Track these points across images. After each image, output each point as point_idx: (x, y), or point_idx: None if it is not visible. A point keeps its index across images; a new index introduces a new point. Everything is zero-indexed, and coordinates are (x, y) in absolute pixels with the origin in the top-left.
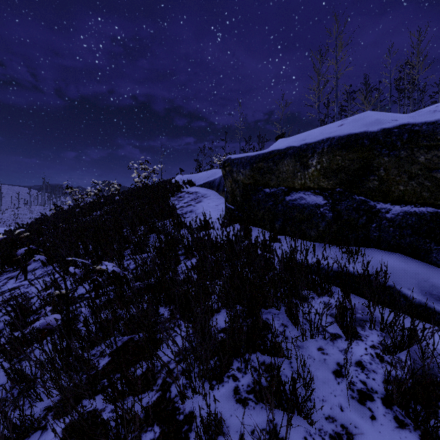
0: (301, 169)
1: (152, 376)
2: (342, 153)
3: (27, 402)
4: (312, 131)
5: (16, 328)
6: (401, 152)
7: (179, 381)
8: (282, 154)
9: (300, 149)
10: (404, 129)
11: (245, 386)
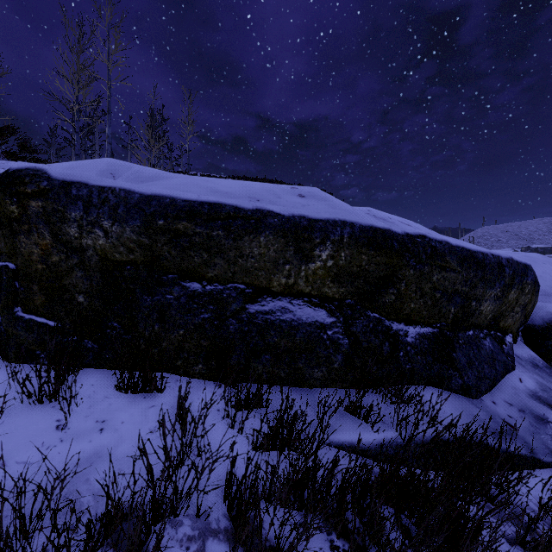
0: (295, 260)
1: None
2: (369, 252)
3: None
4: (248, 185)
5: None
6: (425, 268)
7: None
8: (253, 220)
9: (297, 224)
10: (426, 241)
11: None
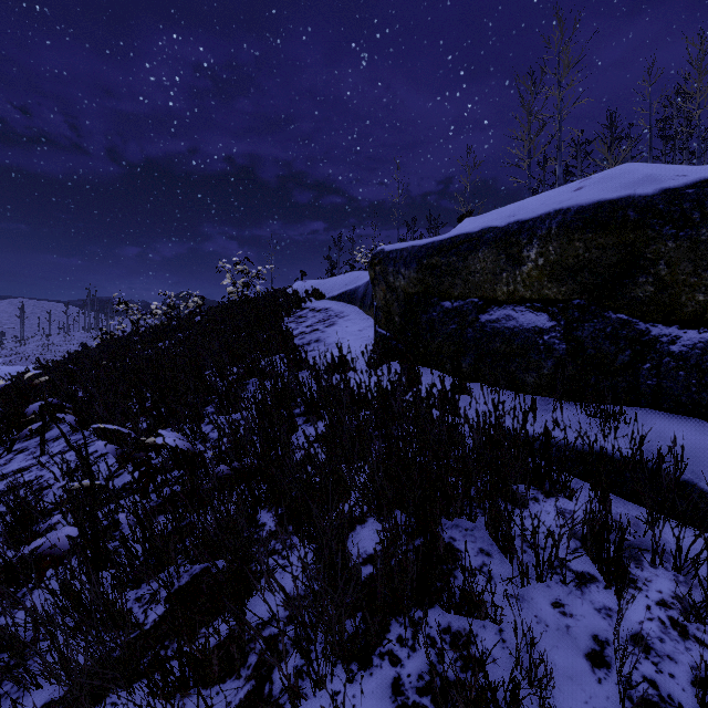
0: (508, 266)
1: (239, 651)
2: (584, 236)
3: (15, 689)
4: (526, 201)
5: (14, 543)
6: (700, 232)
7: (286, 668)
8: (475, 241)
9: (507, 231)
10: (707, 188)
11: (413, 678)
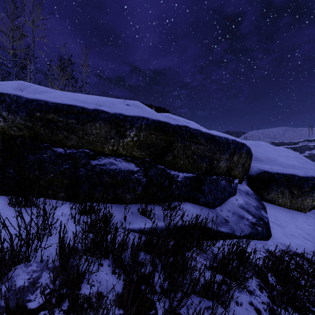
0: (116, 136)
1: None
2: (156, 133)
3: None
4: (98, 98)
5: None
6: (186, 142)
7: None
8: (92, 115)
9: (117, 117)
10: (187, 129)
11: None
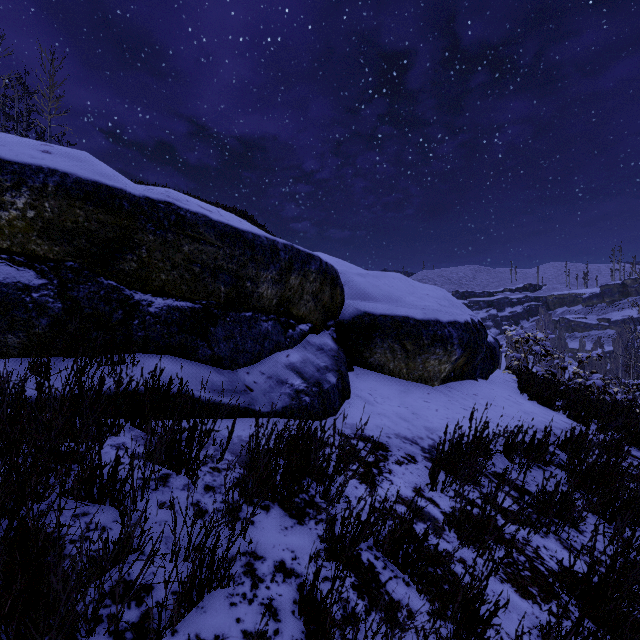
0: None
1: None
2: (86, 207)
3: None
4: None
5: None
6: (168, 235)
7: None
8: None
9: None
10: (171, 209)
11: None
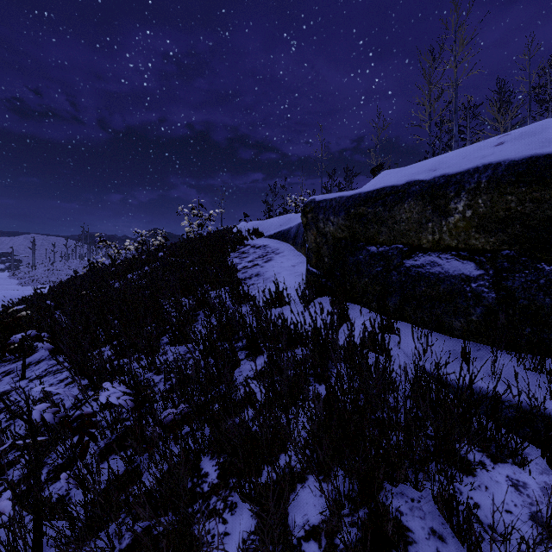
0: (434, 217)
1: None
2: (517, 190)
3: None
4: (445, 156)
5: None
6: None
7: None
8: (400, 193)
9: (433, 184)
10: None
11: None
